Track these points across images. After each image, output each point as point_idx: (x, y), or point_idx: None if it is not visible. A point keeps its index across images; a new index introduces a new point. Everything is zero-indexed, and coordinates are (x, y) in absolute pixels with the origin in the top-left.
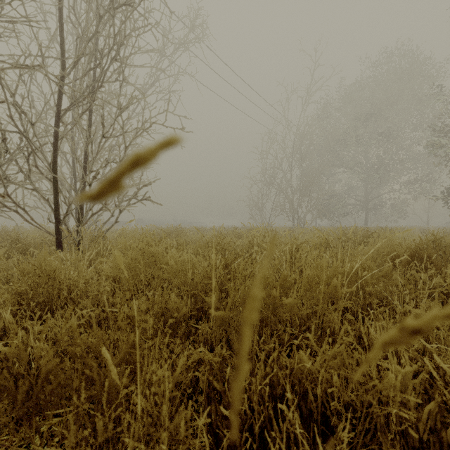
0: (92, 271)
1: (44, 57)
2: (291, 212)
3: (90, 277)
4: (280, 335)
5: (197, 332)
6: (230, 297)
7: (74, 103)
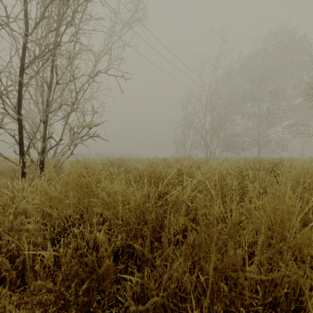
0: (15, 206)
1: (9, 18)
2: (205, 147)
3: (25, 207)
4: (236, 310)
5: (128, 270)
6: (168, 268)
7: (36, 58)
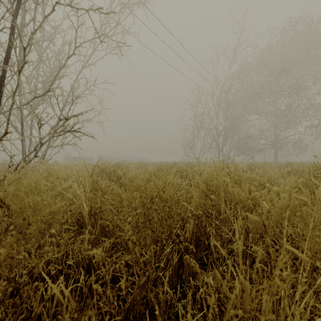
0: None
1: None
2: (217, 150)
3: None
4: None
5: None
6: None
7: None
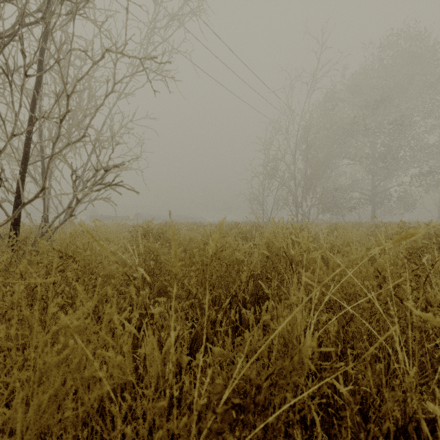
0: None
1: None
2: (295, 206)
3: None
4: None
5: None
6: None
7: None
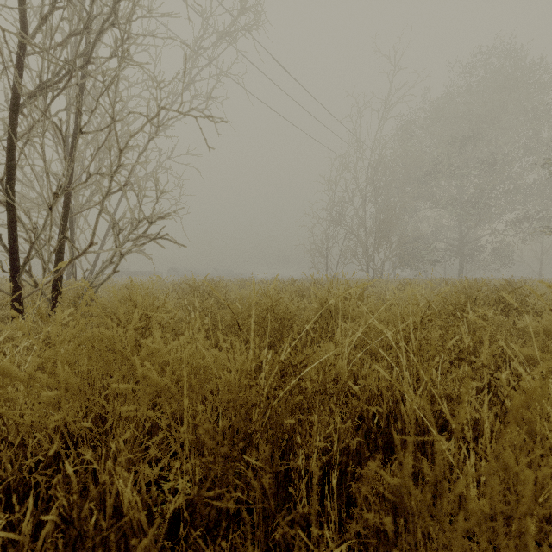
0: None
1: None
2: (365, 260)
3: None
4: None
5: None
6: None
7: (44, 85)
